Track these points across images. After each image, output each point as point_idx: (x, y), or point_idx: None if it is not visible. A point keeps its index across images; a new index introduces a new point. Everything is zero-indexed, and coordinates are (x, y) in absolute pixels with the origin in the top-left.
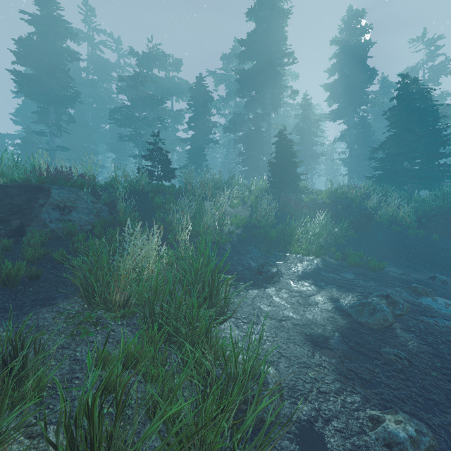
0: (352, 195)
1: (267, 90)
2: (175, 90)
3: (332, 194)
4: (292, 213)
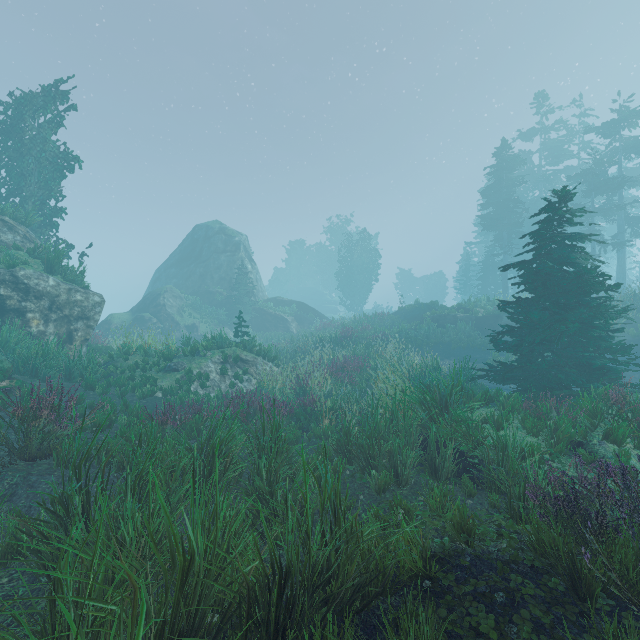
0: None
1: None
2: None
3: None
4: None
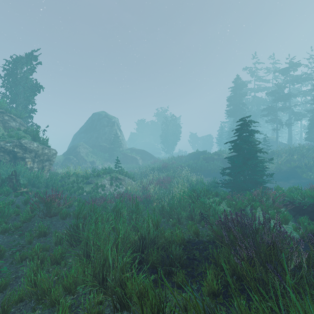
0: None
1: None
2: (307, 77)
3: None
4: None
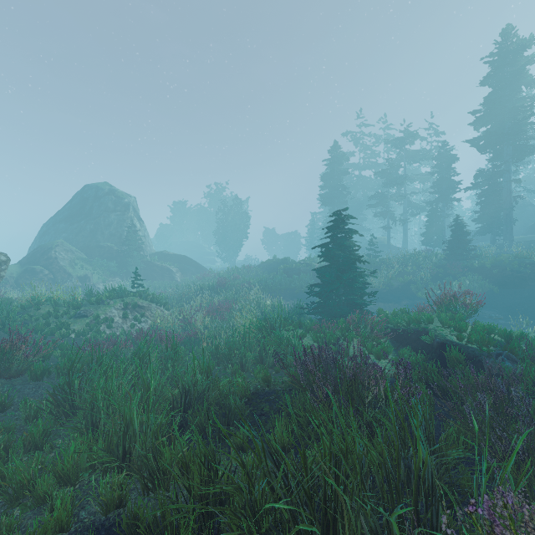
0: (533, 259)
1: (505, 147)
2: (426, 155)
3: (504, 259)
4: (455, 275)
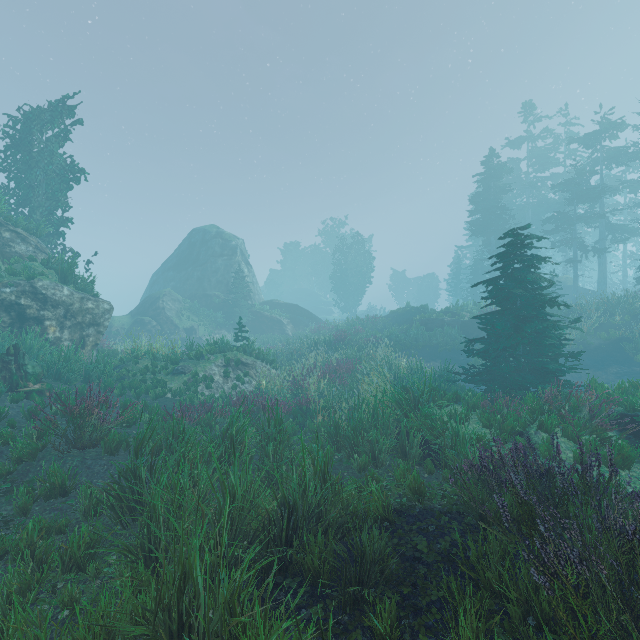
0: None
1: None
2: (639, 152)
3: None
4: None
